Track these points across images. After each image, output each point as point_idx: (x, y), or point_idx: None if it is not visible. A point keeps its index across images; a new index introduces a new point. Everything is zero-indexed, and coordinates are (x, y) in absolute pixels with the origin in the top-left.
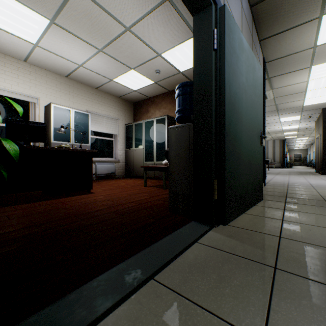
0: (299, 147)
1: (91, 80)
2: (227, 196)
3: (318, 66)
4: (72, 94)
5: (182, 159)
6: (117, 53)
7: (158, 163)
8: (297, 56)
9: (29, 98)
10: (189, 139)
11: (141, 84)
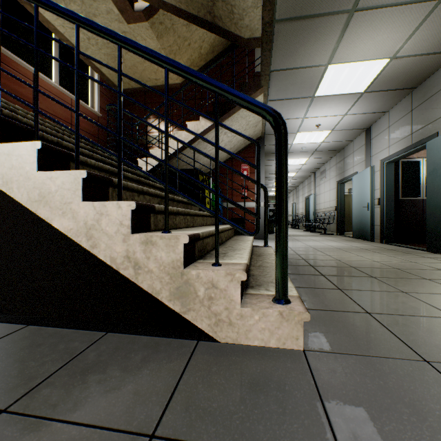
0: None
1: None
2: (427, 237)
3: None
4: None
5: None
6: None
7: None
8: None
9: None
10: None
11: None
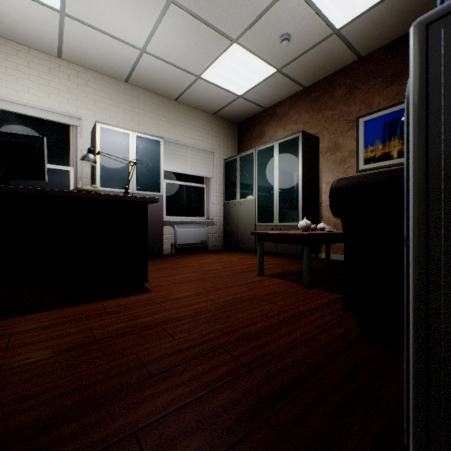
0: None
1: (165, 83)
2: None
3: None
4: (135, 112)
5: None
6: (202, 0)
7: (283, 226)
8: None
9: (66, 117)
10: None
11: (252, 79)
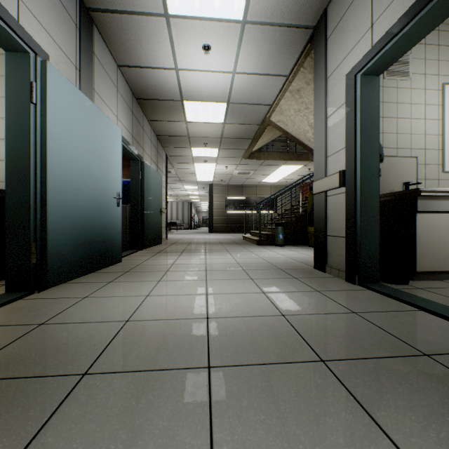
0: (206, 210)
1: None
2: (145, 238)
3: (197, 164)
4: None
5: (123, 222)
6: None
7: None
8: (185, 157)
9: None
10: (127, 213)
11: None
